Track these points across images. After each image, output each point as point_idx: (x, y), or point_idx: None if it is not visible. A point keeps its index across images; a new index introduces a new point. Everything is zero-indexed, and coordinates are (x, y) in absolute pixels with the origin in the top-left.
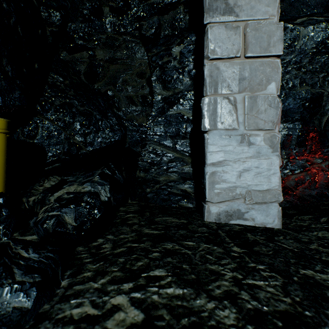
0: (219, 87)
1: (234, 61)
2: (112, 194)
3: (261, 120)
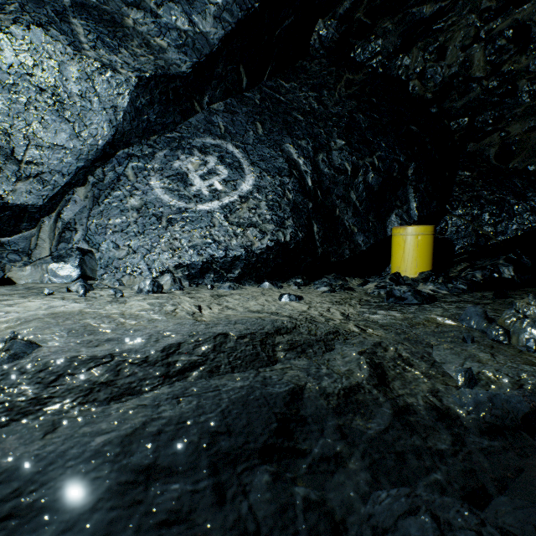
0: None
1: None
2: (515, 274)
3: None
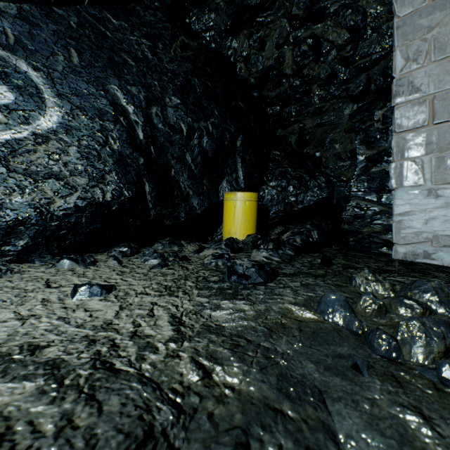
0: (405, 153)
1: (421, 130)
2: (318, 237)
3: (449, 175)
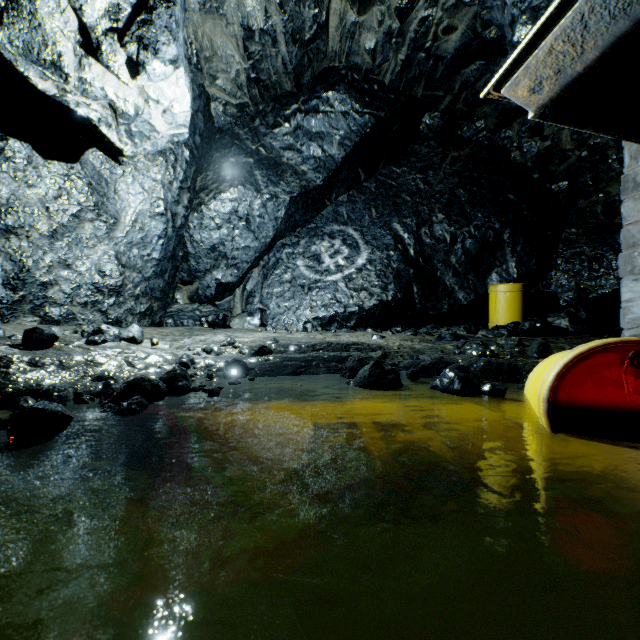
0: (629, 245)
1: None
2: (570, 324)
3: None
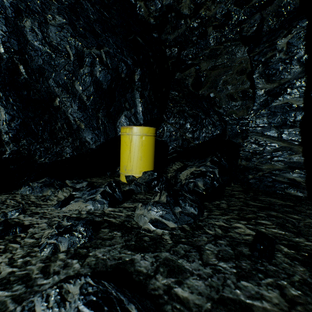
0: None
1: None
2: (220, 176)
3: None
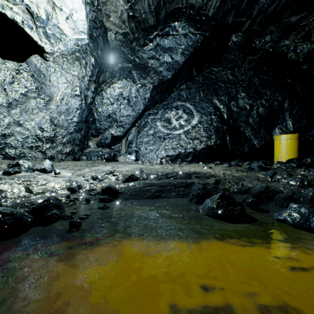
0: None
1: None
2: None
3: None
